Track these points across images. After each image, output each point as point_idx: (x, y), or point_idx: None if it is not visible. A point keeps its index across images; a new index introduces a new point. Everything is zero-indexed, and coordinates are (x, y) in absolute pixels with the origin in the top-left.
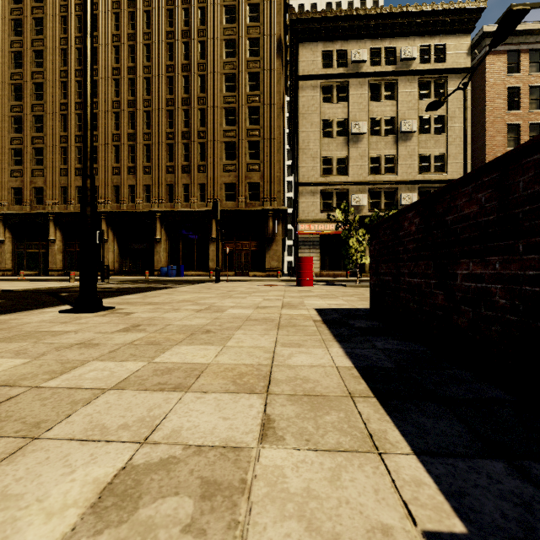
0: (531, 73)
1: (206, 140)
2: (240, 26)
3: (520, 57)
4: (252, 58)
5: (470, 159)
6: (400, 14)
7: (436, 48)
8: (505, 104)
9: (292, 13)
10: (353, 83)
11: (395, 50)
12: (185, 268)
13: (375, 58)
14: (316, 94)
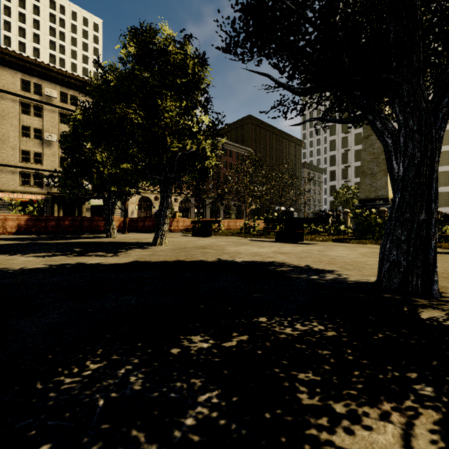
0: None
1: None
2: None
3: None
4: None
5: None
6: (79, 80)
7: None
8: None
9: None
10: (47, 108)
11: (77, 98)
12: None
13: (64, 98)
14: (16, 106)
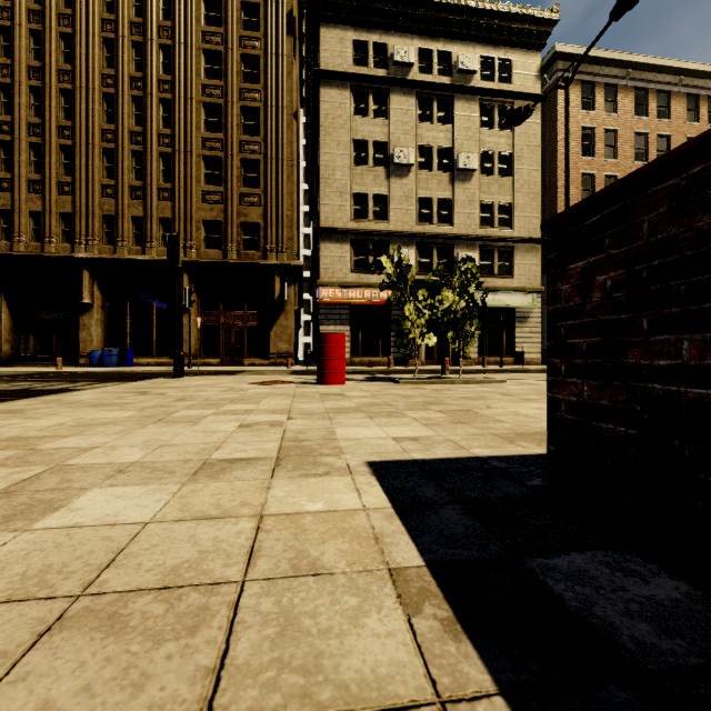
0: (606, 113)
1: (172, 149)
2: None
3: (594, 92)
4: (249, 33)
5: (540, 213)
6: (457, 8)
7: (501, 63)
8: (579, 147)
9: None
10: (395, 93)
11: (450, 56)
12: (136, 353)
13: (425, 63)
14: (345, 102)
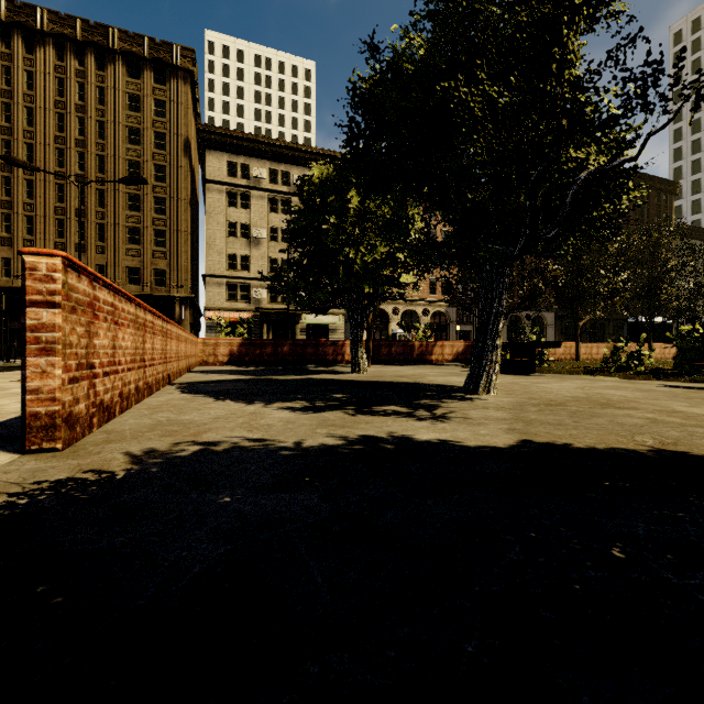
0: None
1: (106, 222)
2: (146, 118)
3: None
4: (159, 151)
5: None
6: (292, 148)
7: None
8: None
9: (199, 123)
10: (255, 195)
11: (290, 174)
12: None
13: (274, 177)
14: (222, 198)
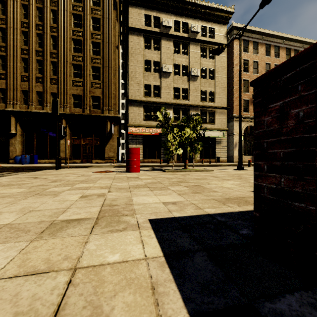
0: (254, 54)
1: (57, 60)
2: None
3: (249, 44)
4: (95, 7)
5: (226, 96)
6: (191, 3)
7: (209, 29)
8: (242, 68)
9: None
10: (163, 40)
11: (188, 25)
12: (39, 157)
13: (177, 27)
14: (140, 42)
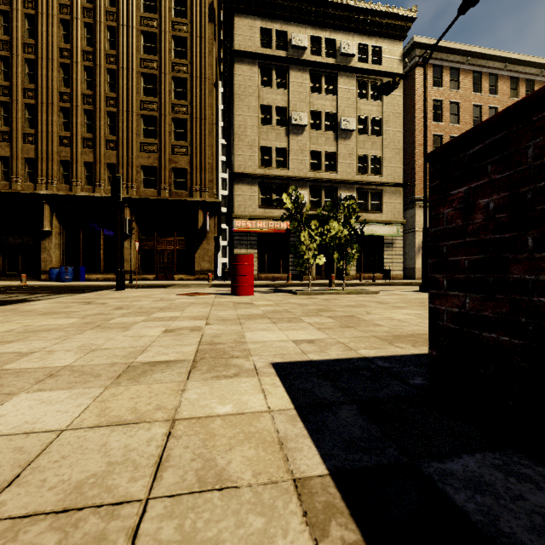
0: (451, 90)
1: (117, 109)
2: None
3: (442, 73)
4: (178, 19)
5: (402, 164)
6: (340, 6)
7: (373, 49)
8: (431, 115)
9: None
10: (293, 70)
11: (335, 43)
12: (87, 270)
13: (316, 48)
14: (254, 75)
